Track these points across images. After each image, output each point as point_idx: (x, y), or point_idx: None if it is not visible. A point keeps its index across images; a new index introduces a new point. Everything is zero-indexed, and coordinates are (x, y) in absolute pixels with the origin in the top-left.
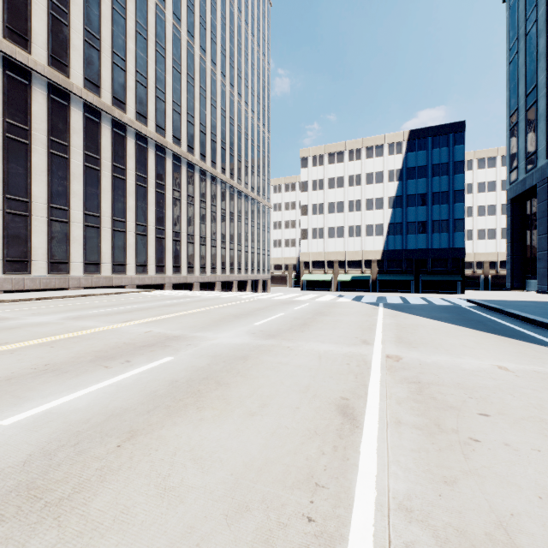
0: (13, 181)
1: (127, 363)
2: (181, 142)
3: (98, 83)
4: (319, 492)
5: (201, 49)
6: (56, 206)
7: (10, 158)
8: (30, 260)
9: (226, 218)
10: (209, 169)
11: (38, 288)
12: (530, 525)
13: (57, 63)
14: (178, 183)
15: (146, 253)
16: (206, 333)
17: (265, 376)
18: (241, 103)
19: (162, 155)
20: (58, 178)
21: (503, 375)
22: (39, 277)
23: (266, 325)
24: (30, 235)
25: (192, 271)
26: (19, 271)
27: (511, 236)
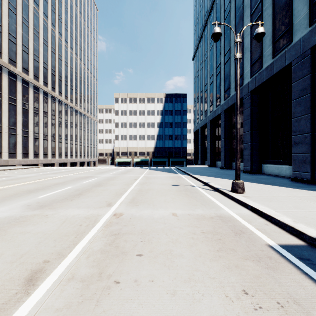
0: None
1: (89, 179)
2: (48, 85)
3: (0, 50)
4: (133, 182)
5: (59, 33)
6: None
7: None
8: None
9: (73, 127)
10: (64, 100)
11: None
12: (151, 181)
13: None
14: (46, 108)
15: (28, 146)
16: (99, 175)
17: (121, 178)
18: (82, 64)
19: (37, 92)
20: None
21: (162, 176)
22: None
23: (114, 173)
24: None
25: (54, 157)
26: None
27: (194, 145)
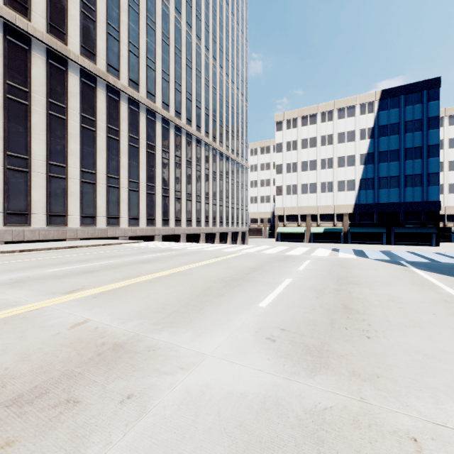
0: (13, 139)
1: None
2: (170, 108)
3: (93, 51)
4: None
5: (187, 24)
6: (54, 163)
7: (11, 118)
8: (30, 213)
9: (209, 177)
10: (194, 132)
11: (38, 239)
12: None
13: (56, 31)
14: (167, 144)
15: (138, 207)
16: (179, 334)
17: None
18: (223, 74)
19: (152, 119)
20: (56, 137)
21: None
22: (39, 229)
23: (282, 310)
24: (30, 189)
25: (179, 224)
26: (19, 223)
27: None
